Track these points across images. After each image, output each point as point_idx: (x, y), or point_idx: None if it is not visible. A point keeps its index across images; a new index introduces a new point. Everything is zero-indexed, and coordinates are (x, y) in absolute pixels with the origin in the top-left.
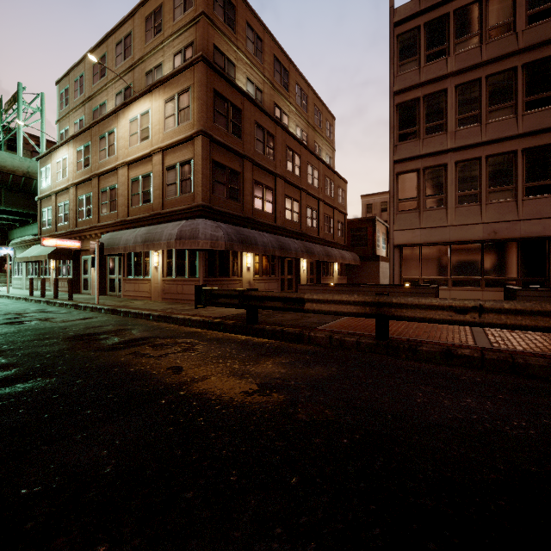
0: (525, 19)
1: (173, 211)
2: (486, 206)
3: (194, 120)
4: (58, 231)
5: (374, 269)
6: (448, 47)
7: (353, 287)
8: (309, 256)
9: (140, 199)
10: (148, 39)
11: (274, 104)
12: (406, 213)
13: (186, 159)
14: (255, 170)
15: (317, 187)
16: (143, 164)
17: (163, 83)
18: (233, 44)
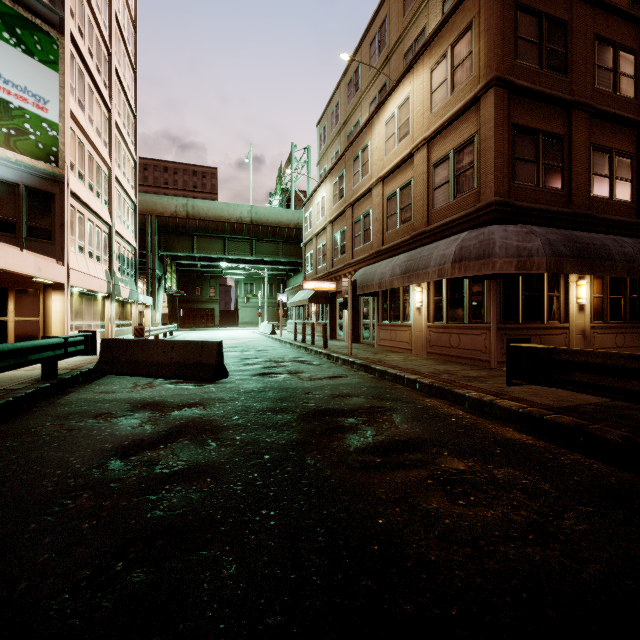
0: None
1: (444, 224)
2: None
3: (479, 69)
4: (317, 274)
5: None
6: None
7: None
8: None
9: (397, 219)
10: (407, 8)
11: (627, 0)
12: None
13: (465, 139)
14: (593, 125)
15: None
16: (401, 171)
17: (428, 46)
18: None
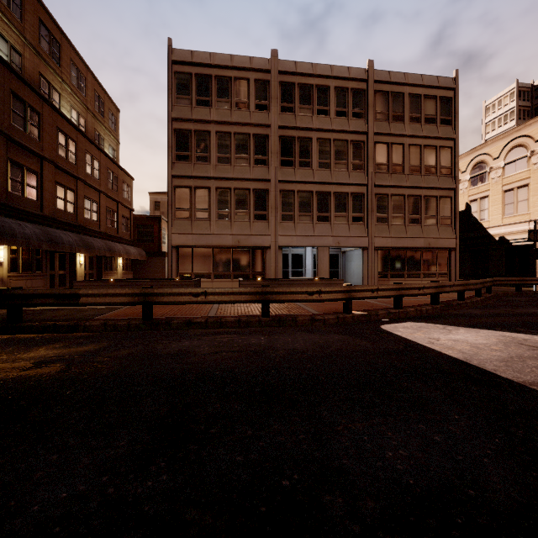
0: (254, 105)
1: None
2: (234, 223)
3: None
4: None
5: (160, 264)
6: (212, 101)
7: (132, 282)
8: (88, 251)
9: None
10: None
11: (39, 74)
12: (182, 220)
13: None
14: (11, 147)
15: (98, 178)
16: None
17: None
18: None
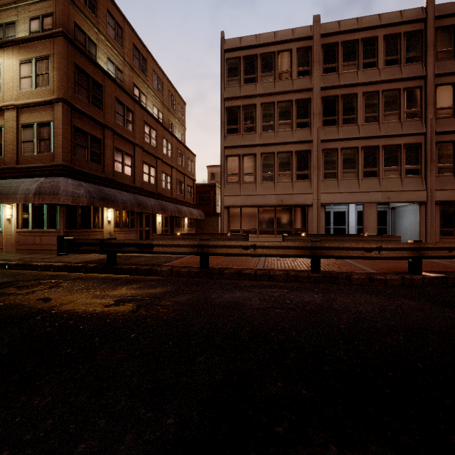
0: (296, 72)
1: (30, 167)
2: (277, 183)
3: (54, 87)
4: None
5: (215, 222)
6: (257, 77)
7: (193, 235)
8: (163, 212)
9: None
10: None
11: (133, 84)
12: (232, 184)
13: (45, 121)
14: (115, 138)
15: (170, 157)
16: None
17: (17, 44)
18: (94, 26)
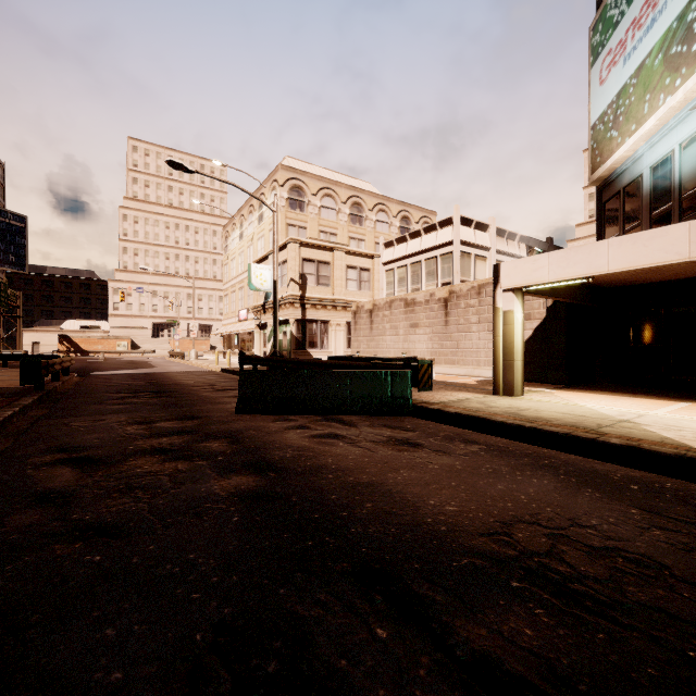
0: None
1: None
2: None
3: None
4: None
5: None
6: None
7: None
8: None
9: None
10: None
11: None
12: None
13: None
14: None
15: None
16: None
17: None
18: None
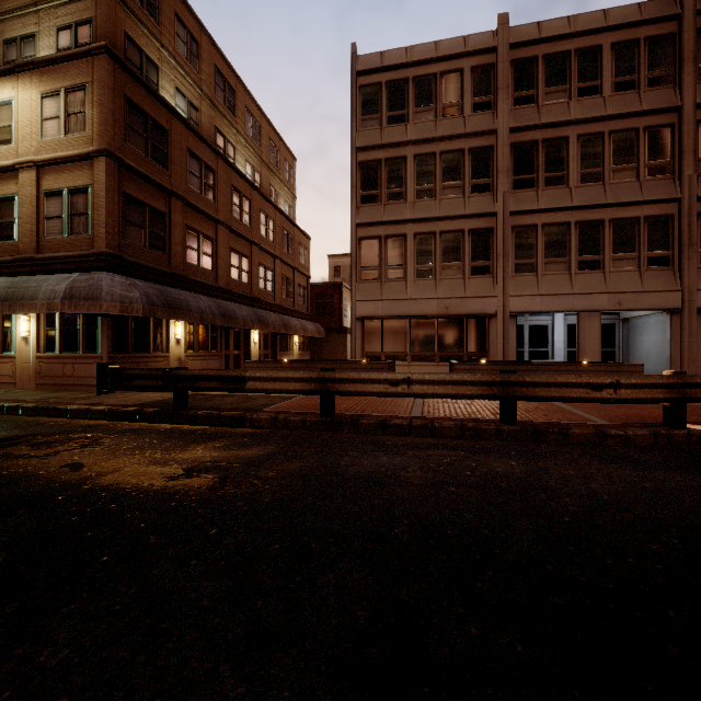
0: (471, 105)
1: (57, 257)
2: (440, 281)
3: (93, 132)
4: None
5: (341, 343)
6: (408, 114)
7: (308, 363)
8: (262, 327)
9: None
10: None
11: (215, 129)
12: (369, 282)
13: (80, 185)
14: (188, 212)
15: (272, 241)
16: None
17: (38, 67)
18: (156, 38)
